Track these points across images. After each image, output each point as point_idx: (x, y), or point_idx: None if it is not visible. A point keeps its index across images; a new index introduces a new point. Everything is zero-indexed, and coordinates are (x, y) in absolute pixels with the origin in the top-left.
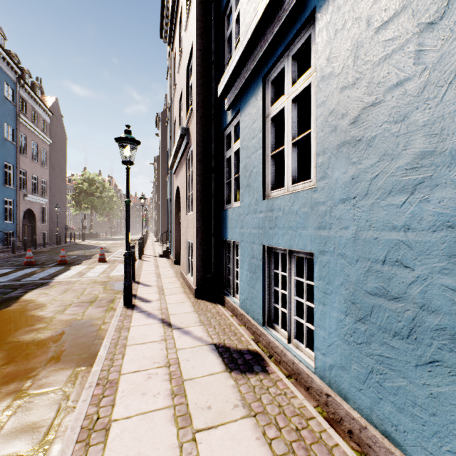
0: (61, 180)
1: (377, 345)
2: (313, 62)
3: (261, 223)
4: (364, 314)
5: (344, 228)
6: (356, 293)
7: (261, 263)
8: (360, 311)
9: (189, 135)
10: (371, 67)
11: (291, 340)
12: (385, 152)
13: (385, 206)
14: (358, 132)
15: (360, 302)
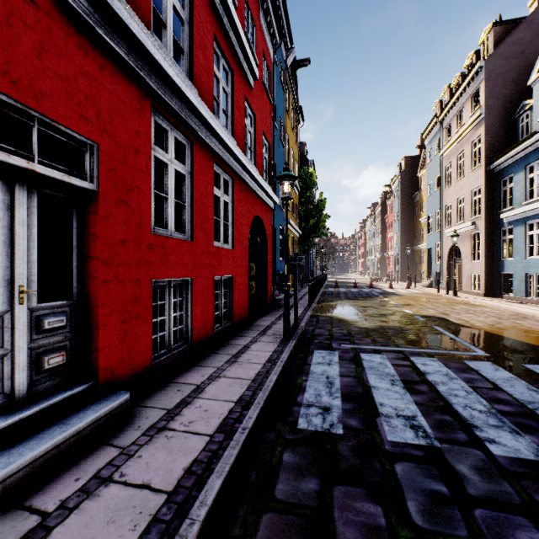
0: None
1: None
2: None
3: (524, 266)
4: None
5: None
6: None
7: (524, 278)
8: None
9: (475, 225)
10: None
11: (536, 297)
12: None
13: None
14: None
15: None
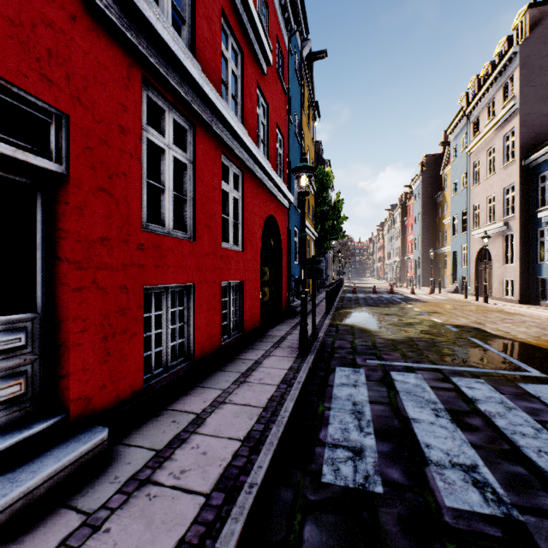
0: None
1: None
2: None
3: None
4: None
5: None
6: None
7: None
8: None
9: (507, 225)
10: None
11: None
12: None
13: None
14: None
15: None
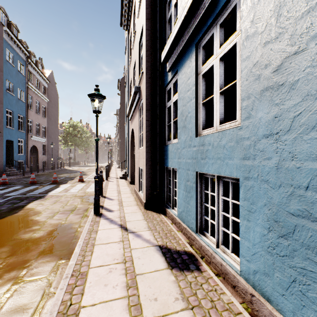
0: (55, 126)
1: (300, 259)
2: (238, 26)
3: (195, 155)
4: (287, 231)
5: (267, 158)
6: (279, 213)
7: (195, 185)
8: (282, 229)
9: (140, 91)
10: (294, 21)
11: (219, 245)
12: (308, 93)
13: (308, 139)
14: (281, 77)
15: (282, 221)
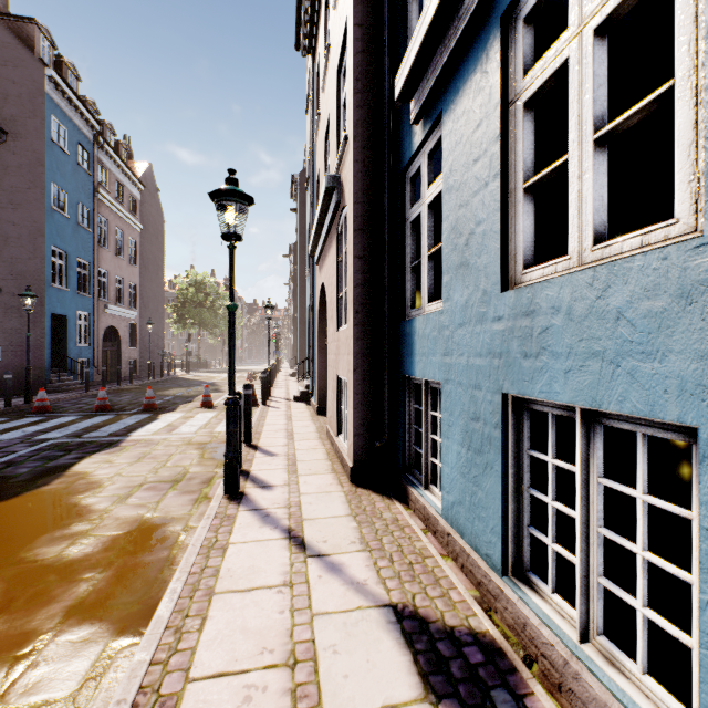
0: (157, 284)
1: None
2: None
3: (499, 343)
4: None
5: None
6: None
7: (499, 435)
8: None
9: (340, 188)
10: None
11: (589, 634)
12: None
13: None
14: None
15: None
